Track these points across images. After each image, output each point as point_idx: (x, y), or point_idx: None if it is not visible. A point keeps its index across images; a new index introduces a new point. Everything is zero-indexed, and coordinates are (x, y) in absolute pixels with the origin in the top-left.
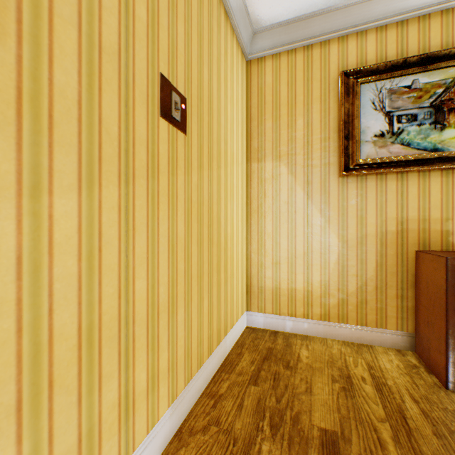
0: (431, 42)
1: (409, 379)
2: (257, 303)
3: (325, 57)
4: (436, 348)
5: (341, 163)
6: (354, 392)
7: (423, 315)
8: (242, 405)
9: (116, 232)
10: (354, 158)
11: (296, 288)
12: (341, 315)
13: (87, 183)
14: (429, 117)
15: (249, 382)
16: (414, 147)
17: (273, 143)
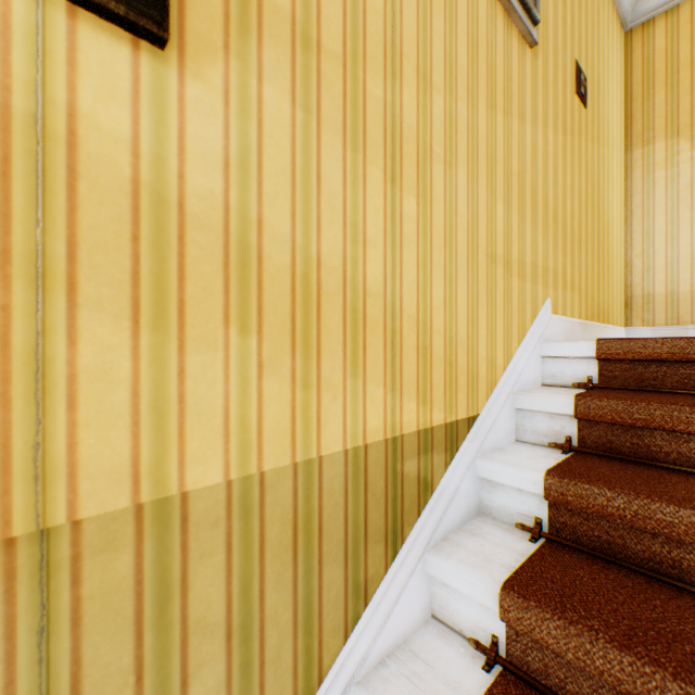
0: None
1: None
2: (641, 316)
3: None
4: None
5: None
6: None
7: None
8: None
9: (560, 164)
10: None
11: None
12: None
13: (554, 129)
14: None
15: None
16: None
17: (666, 118)
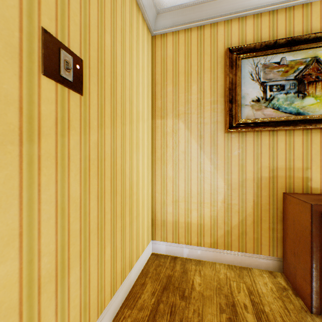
0: (295, 28)
1: (282, 304)
2: (161, 234)
3: (214, 36)
4: (302, 276)
5: (227, 122)
6: None
7: (290, 246)
8: None
9: None
10: (236, 118)
11: (191, 222)
12: (227, 243)
13: None
14: (294, 88)
15: (148, 319)
16: (282, 111)
17: (173, 103)
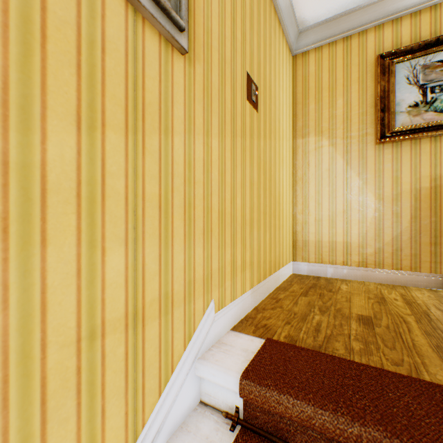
0: None
1: (437, 302)
2: (302, 255)
3: (362, 45)
4: None
5: (377, 133)
6: (386, 303)
7: None
8: (297, 303)
9: (230, 165)
10: (389, 127)
11: (336, 241)
12: (377, 261)
13: (221, 134)
14: None
15: (300, 295)
16: None
17: (315, 121)
